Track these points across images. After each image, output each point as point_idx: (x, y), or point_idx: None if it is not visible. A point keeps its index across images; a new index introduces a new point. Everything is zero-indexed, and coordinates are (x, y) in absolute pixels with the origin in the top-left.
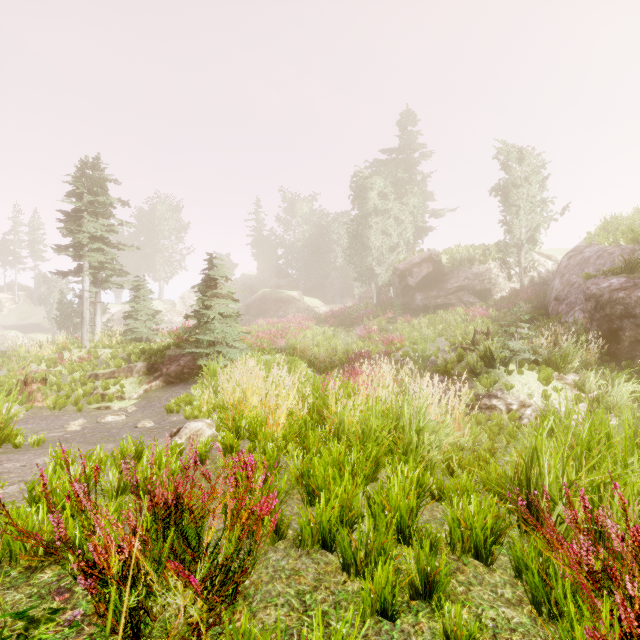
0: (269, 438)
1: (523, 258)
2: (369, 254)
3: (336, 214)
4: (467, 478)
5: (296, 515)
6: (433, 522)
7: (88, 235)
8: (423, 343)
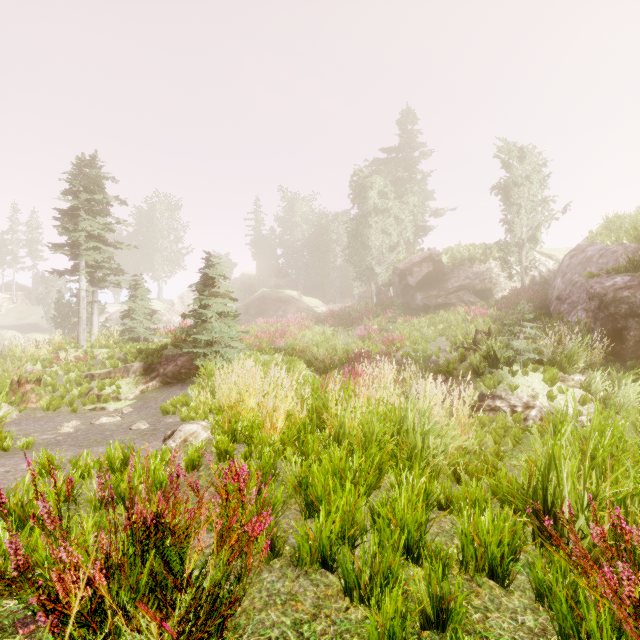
0: (266, 442)
1: (524, 257)
2: (369, 253)
3: (336, 213)
4: (476, 486)
5: (294, 528)
6: (441, 535)
7: (85, 233)
8: (424, 343)
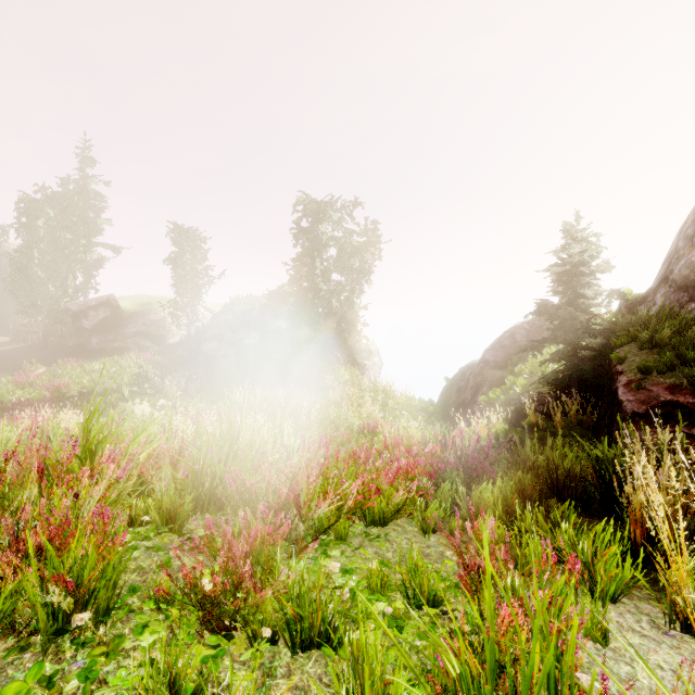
0: None
1: (190, 313)
2: (32, 287)
3: None
4: None
5: None
6: None
7: None
8: (92, 387)
